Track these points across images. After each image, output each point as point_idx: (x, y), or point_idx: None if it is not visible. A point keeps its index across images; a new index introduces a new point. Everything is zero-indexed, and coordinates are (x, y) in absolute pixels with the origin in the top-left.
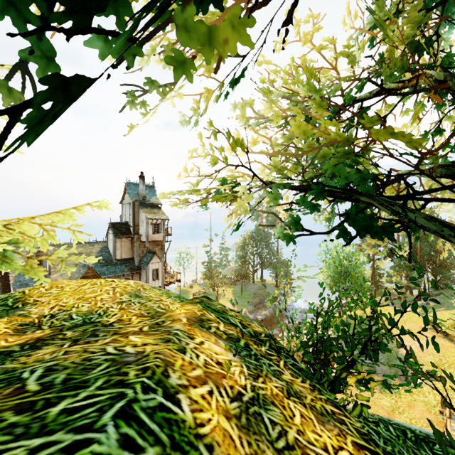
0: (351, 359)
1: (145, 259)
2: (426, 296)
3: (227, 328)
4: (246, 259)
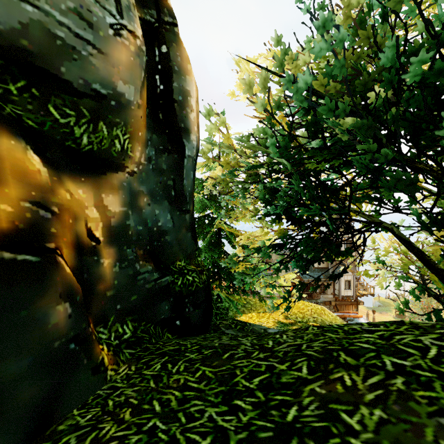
0: None
1: (338, 270)
2: None
3: None
4: None
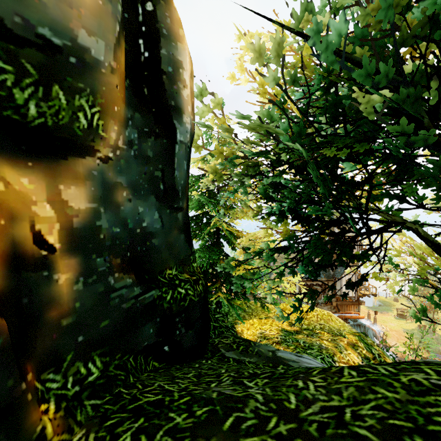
0: None
1: (339, 269)
2: None
3: (367, 353)
4: None
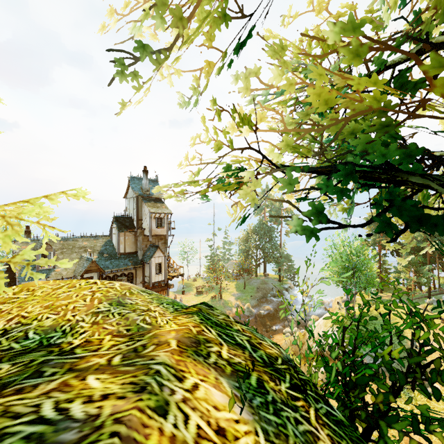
0: (392, 388)
1: (148, 253)
2: (437, 293)
3: (231, 352)
4: (249, 254)
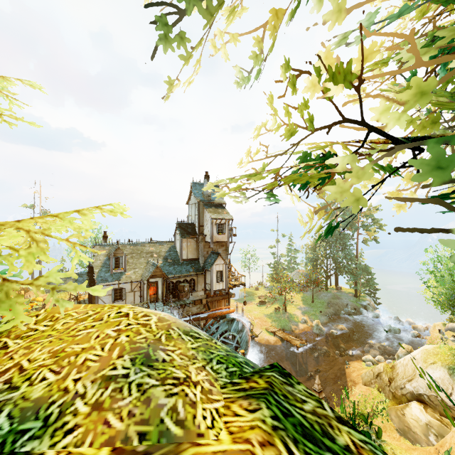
0: None
1: (209, 260)
2: None
3: None
4: (317, 263)
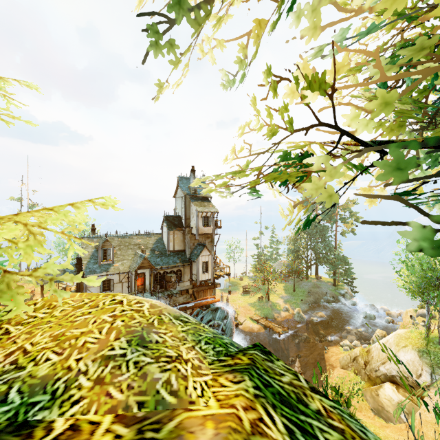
0: None
1: (195, 251)
2: None
3: None
4: (298, 254)
